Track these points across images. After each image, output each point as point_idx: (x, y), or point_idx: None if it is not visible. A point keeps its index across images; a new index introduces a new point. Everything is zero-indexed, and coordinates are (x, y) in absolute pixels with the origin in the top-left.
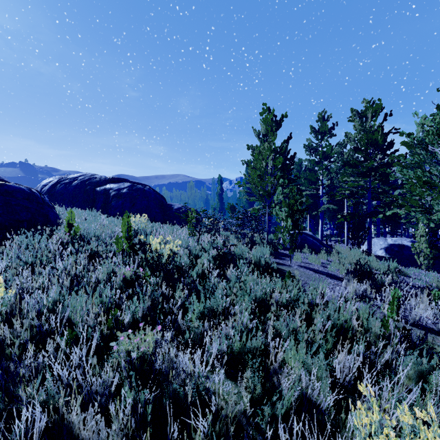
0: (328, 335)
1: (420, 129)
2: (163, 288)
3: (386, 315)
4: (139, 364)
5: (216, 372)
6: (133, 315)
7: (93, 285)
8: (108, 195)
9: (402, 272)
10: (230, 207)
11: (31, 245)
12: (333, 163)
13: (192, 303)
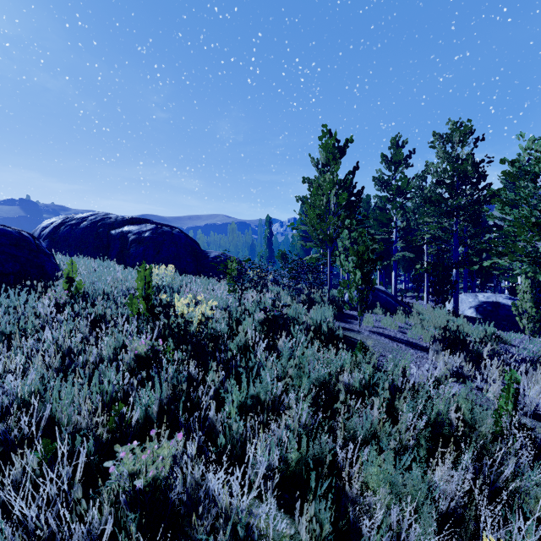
0: (421, 436)
1: (526, 155)
2: (191, 368)
3: (490, 400)
4: (147, 495)
5: (263, 499)
6: (146, 410)
7: (92, 366)
8: (126, 240)
9: (501, 339)
10: (281, 255)
11: (13, 308)
12: (409, 200)
13: (229, 391)
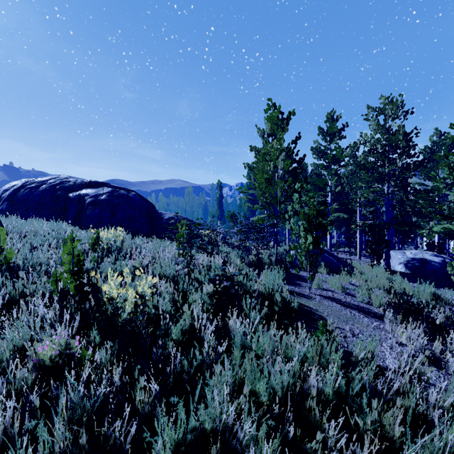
0: None
1: None
2: (114, 378)
3: None
4: None
5: None
6: None
7: None
8: (83, 202)
9: (442, 299)
10: (231, 215)
11: None
12: (343, 167)
13: (158, 433)
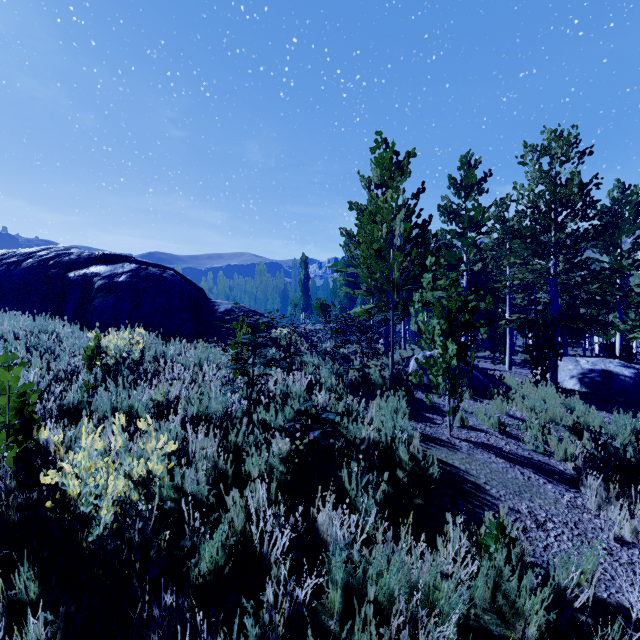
0: None
1: None
2: None
3: None
4: None
5: None
6: None
7: None
8: (91, 287)
9: None
10: (321, 305)
11: None
12: (484, 235)
13: None
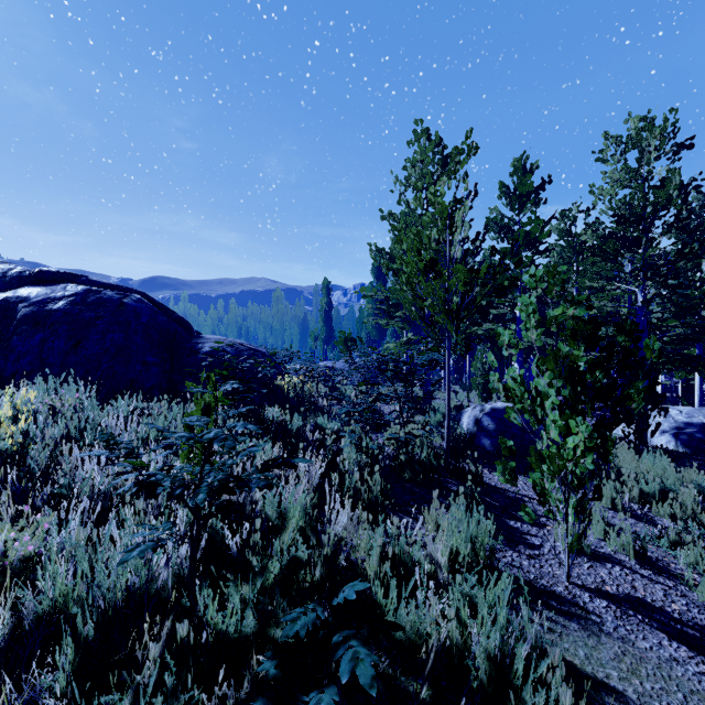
0: None
1: None
2: None
3: None
4: None
5: None
6: None
7: None
8: (12, 317)
9: None
10: (345, 339)
11: None
12: (542, 255)
13: None
